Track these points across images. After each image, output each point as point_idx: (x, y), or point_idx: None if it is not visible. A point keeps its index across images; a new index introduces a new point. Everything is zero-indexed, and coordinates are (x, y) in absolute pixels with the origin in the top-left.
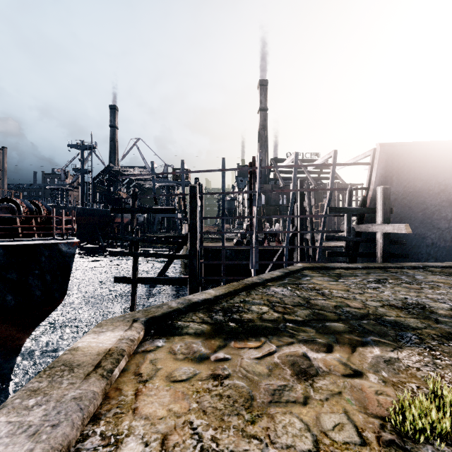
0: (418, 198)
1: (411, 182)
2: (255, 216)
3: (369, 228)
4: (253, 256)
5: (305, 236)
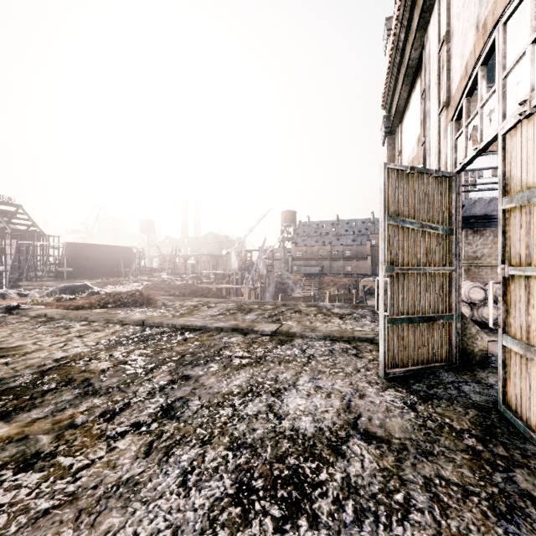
0: (79, 259)
1: (77, 255)
2: (10, 264)
3: (62, 269)
4: (8, 282)
5: (30, 273)
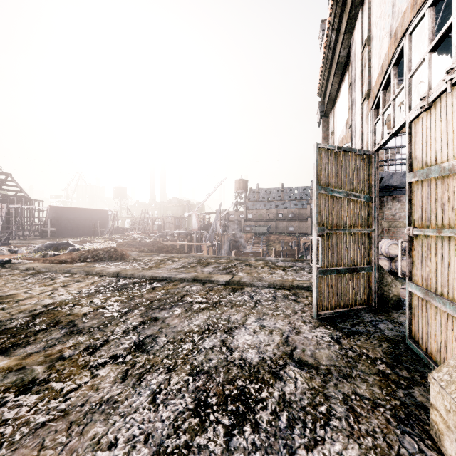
0: (61, 221)
1: (59, 217)
2: (1, 225)
3: (46, 229)
4: None
5: (18, 233)
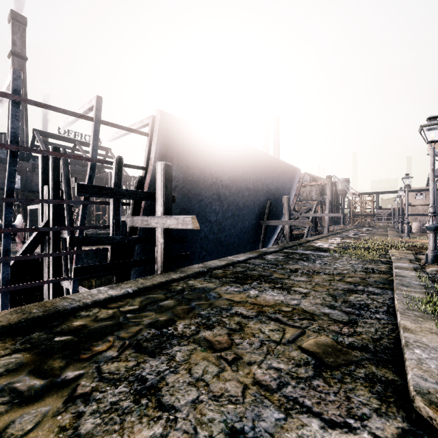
0: (196, 188)
1: (190, 169)
2: None
3: (146, 222)
4: None
5: (62, 234)
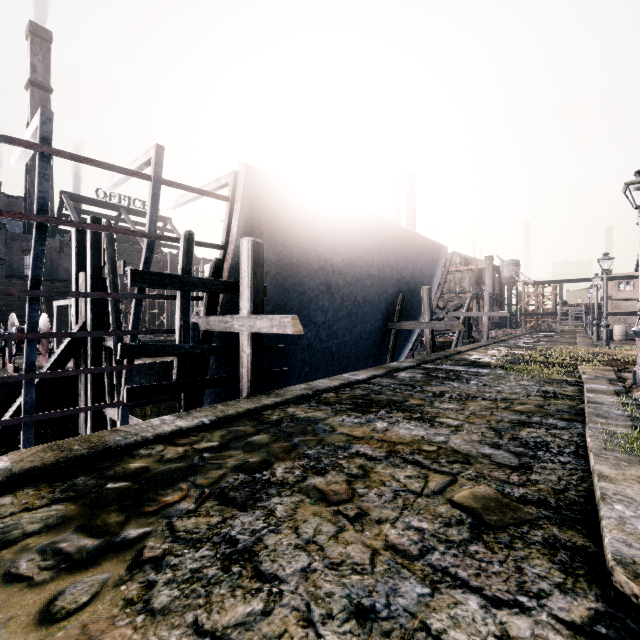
0: (296, 275)
1: (288, 248)
2: None
3: (227, 324)
4: None
5: (105, 341)
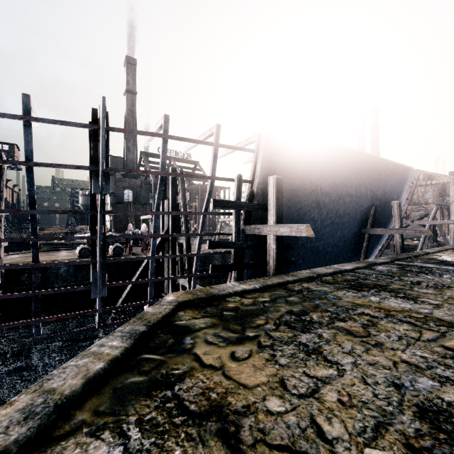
0: (295, 197)
1: (291, 179)
2: (98, 210)
3: (259, 230)
4: (97, 276)
5: (178, 239)
